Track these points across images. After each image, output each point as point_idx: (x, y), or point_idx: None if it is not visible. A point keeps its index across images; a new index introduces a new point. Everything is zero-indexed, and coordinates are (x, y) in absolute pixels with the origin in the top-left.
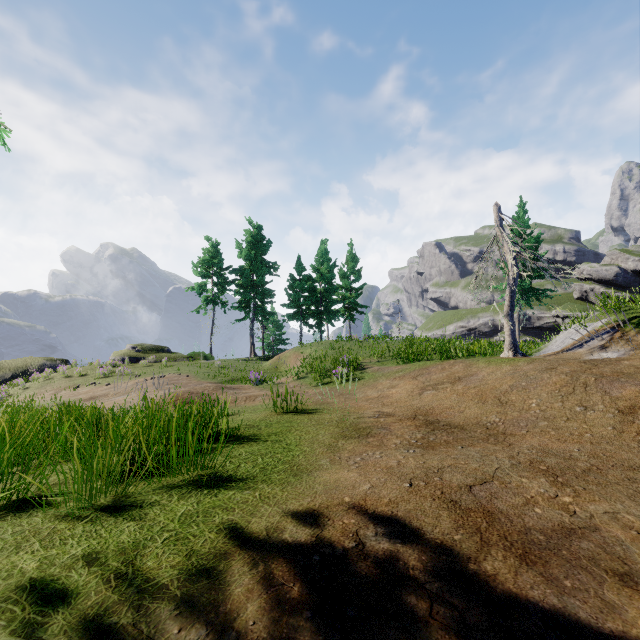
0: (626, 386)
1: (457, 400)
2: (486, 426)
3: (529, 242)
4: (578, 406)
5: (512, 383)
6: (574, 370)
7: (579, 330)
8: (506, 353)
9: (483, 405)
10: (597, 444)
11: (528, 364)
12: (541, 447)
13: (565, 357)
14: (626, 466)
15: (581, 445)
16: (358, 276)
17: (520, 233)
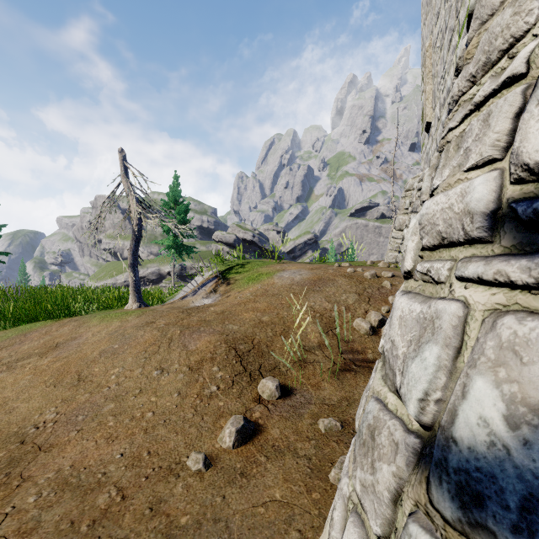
0: (202, 337)
1: (25, 386)
2: (25, 437)
3: (181, 208)
4: (157, 369)
5: (105, 347)
6: (169, 323)
7: (199, 278)
8: (130, 305)
9: (53, 389)
10: (152, 430)
11: (137, 318)
12: (71, 470)
13: (177, 305)
14: (164, 469)
15: (131, 441)
16: None
17: (175, 200)
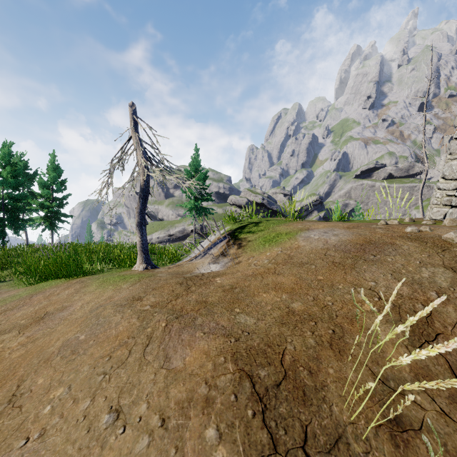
0: (196, 340)
1: None
2: None
3: (201, 176)
4: (110, 409)
5: (71, 336)
6: (157, 302)
7: (211, 237)
8: (137, 266)
9: None
10: None
11: (131, 287)
12: None
13: (182, 269)
14: None
15: None
16: (61, 186)
17: (196, 169)
